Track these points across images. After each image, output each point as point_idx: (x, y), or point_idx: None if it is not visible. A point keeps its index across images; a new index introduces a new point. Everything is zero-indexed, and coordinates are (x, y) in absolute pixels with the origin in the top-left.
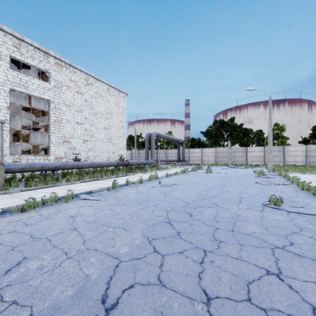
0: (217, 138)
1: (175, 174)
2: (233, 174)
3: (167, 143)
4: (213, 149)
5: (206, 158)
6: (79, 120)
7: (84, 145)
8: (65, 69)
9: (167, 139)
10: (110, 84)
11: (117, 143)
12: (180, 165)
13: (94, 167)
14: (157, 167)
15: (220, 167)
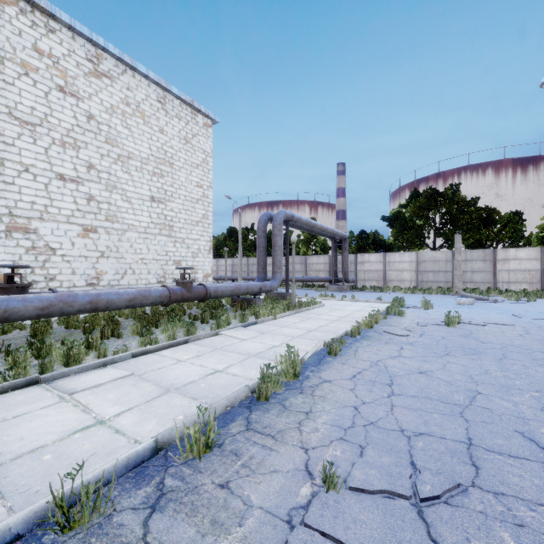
0: (419, 229)
1: (353, 333)
2: (542, 331)
3: (307, 244)
4: (411, 254)
5: (394, 274)
6: (67, 170)
7: (84, 241)
8: (17, 13)
9: (310, 231)
10: (166, 86)
11: (187, 238)
12: (339, 290)
13: (70, 311)
14: (289, 299)
15: (437, 296)
